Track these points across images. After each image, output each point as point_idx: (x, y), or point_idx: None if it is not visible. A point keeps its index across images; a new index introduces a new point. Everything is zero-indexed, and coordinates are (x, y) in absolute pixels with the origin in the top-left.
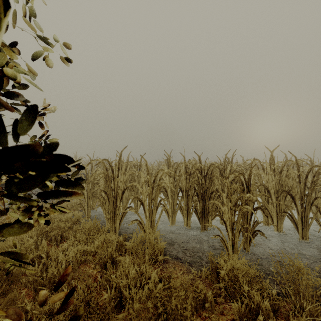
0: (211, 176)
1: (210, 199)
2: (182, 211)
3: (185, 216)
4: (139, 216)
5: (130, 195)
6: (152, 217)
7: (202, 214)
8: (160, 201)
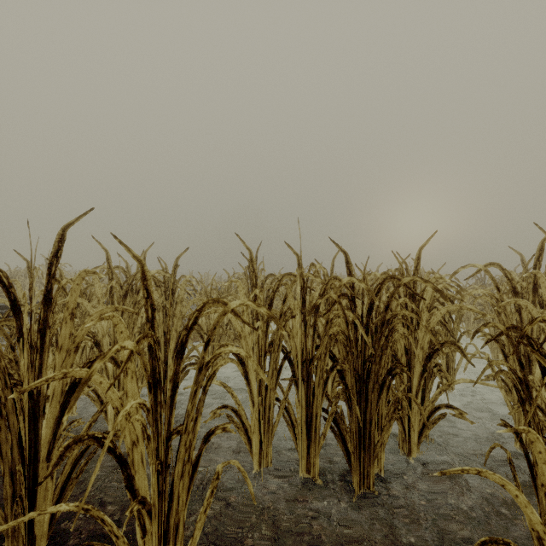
0: (386, 317)
1: (383, 390)
2: (292, 425)
3: (303, 440)
4: (104, 525)
5: (139, 367)
6: (170, 515)
7: (358, 441)
8: (210, 436)
